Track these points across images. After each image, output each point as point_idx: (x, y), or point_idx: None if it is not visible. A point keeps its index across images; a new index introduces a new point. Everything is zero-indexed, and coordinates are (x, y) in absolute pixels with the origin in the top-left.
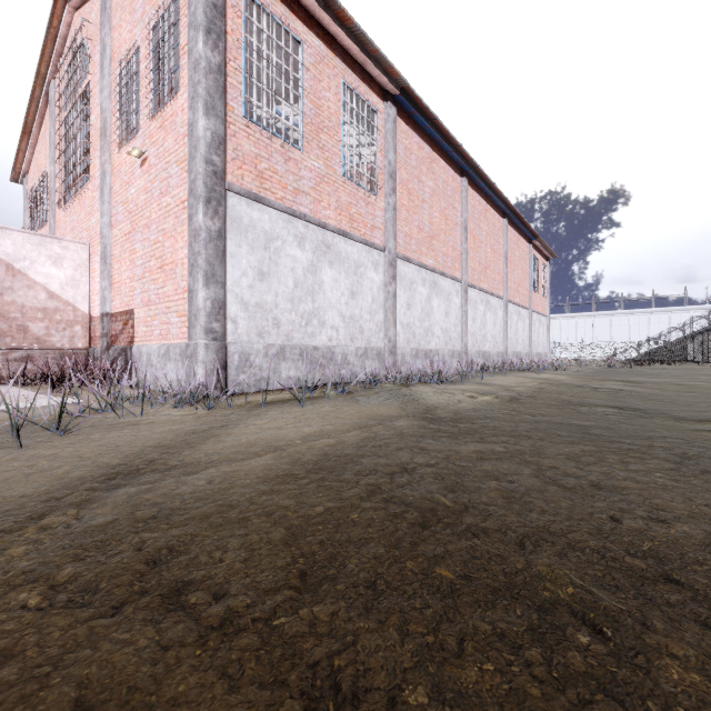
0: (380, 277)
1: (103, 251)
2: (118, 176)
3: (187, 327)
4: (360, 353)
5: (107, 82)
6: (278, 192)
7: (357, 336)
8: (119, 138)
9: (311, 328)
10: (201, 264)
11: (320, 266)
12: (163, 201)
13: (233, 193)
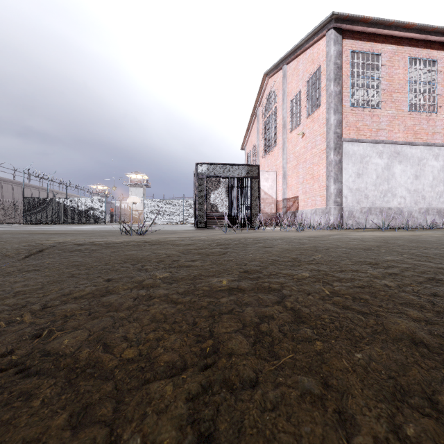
0: (440, 163)
1: (284, 174)
2: (290, 142)
3: (324, 201)
4: (422, 211)
5: (285, 106)
6: (367, 134)
7: (419, 201)
8: (291, 127)
9: (386, 198)
10: (332, 175)
11: (392, 165)
12: (313, 151)
13: (345, 142)
